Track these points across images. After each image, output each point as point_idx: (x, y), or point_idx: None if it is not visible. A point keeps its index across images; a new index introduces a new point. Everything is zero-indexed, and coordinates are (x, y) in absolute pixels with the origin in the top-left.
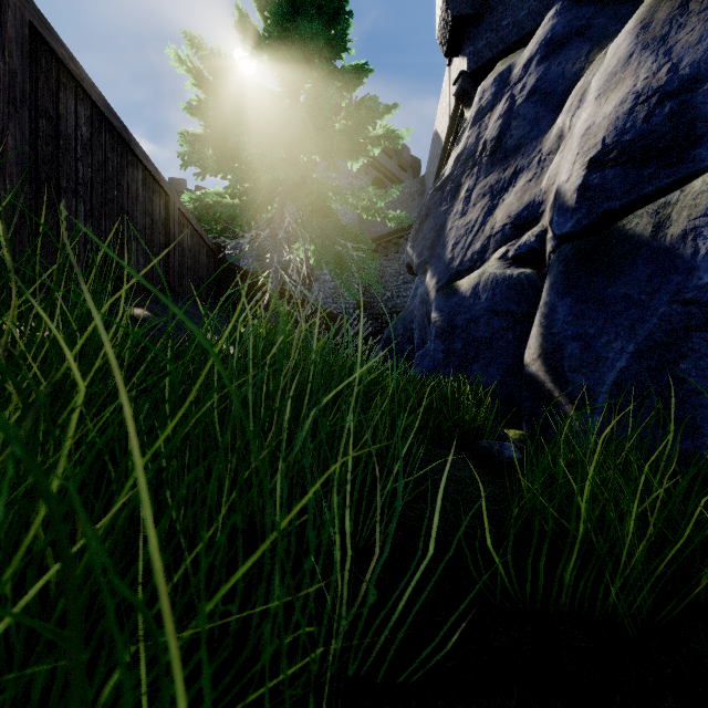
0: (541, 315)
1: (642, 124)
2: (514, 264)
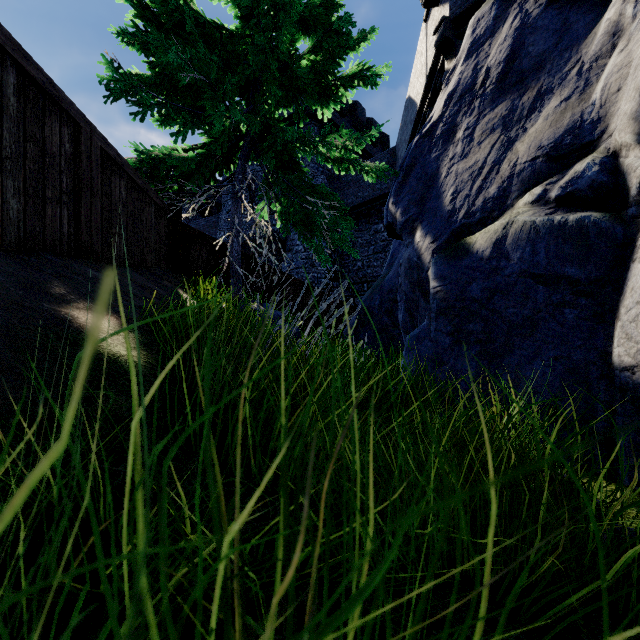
0: None
1: None
2: (563, 208)
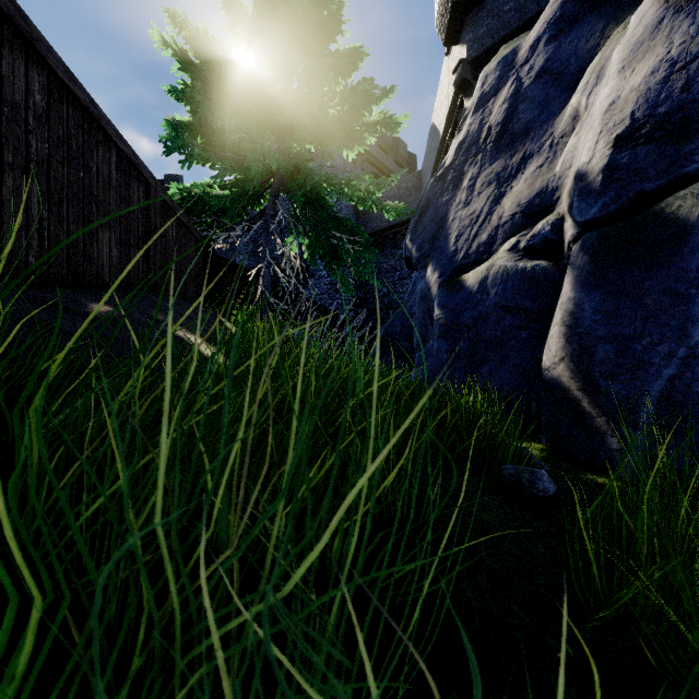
0: (563, 313)
1: (680, 94)
2: (527, 256)
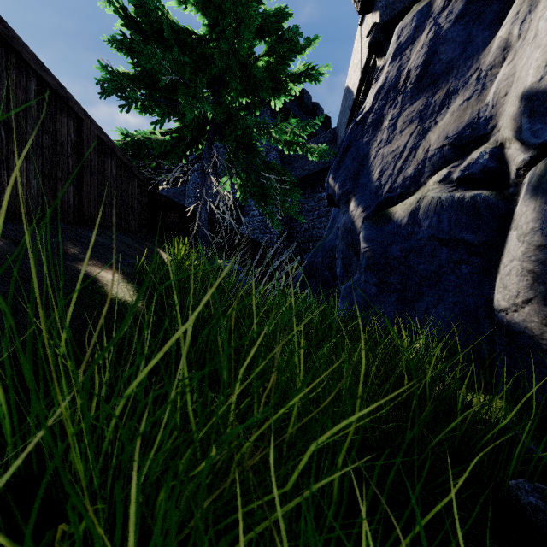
0: (527, 246)
1: None
2: (462, 187)
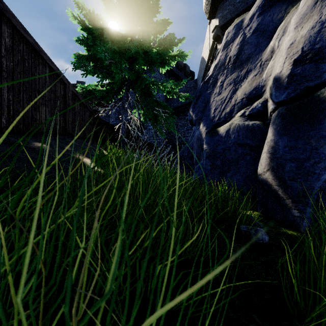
0: (268, 147)
1: None
2: (249, 119)
